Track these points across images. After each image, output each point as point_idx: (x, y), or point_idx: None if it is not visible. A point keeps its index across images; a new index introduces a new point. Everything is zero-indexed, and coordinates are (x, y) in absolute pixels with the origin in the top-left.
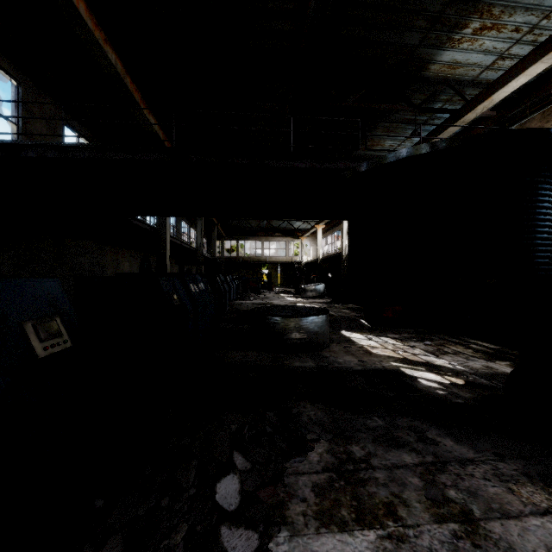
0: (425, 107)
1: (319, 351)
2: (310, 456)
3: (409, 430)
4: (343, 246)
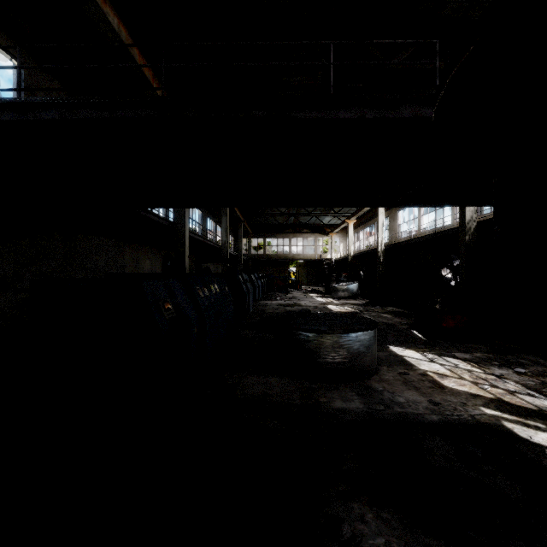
0: None
1: (366, 380)
2: None
3: None
4: (379, 241)
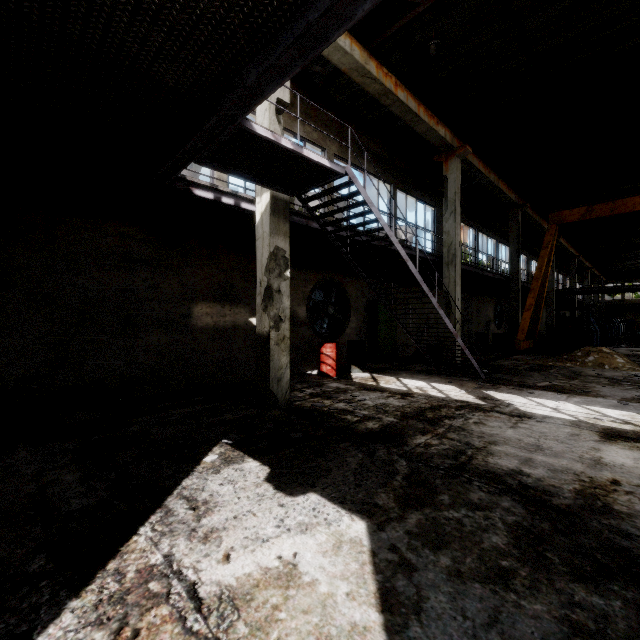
0: None
1: None
2: None
3: None
4: None
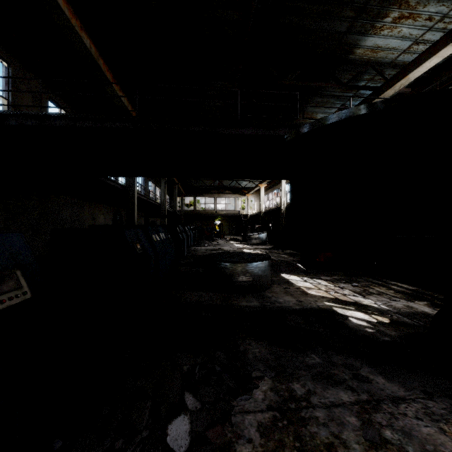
0: (351, 85)
1: (262, 292)
2: (256, 394)
3: (344, 368)
4: (282, 201)
